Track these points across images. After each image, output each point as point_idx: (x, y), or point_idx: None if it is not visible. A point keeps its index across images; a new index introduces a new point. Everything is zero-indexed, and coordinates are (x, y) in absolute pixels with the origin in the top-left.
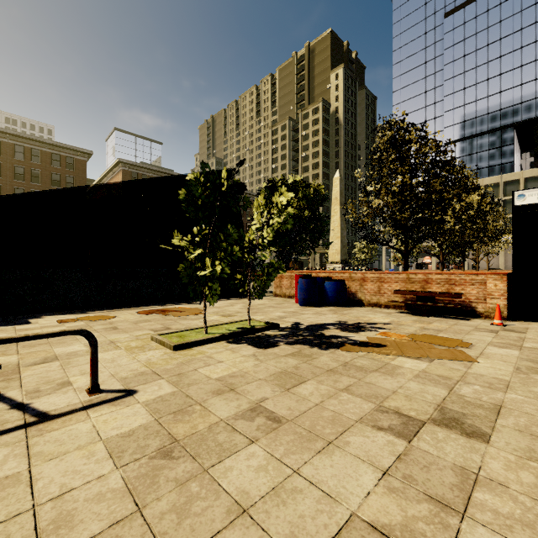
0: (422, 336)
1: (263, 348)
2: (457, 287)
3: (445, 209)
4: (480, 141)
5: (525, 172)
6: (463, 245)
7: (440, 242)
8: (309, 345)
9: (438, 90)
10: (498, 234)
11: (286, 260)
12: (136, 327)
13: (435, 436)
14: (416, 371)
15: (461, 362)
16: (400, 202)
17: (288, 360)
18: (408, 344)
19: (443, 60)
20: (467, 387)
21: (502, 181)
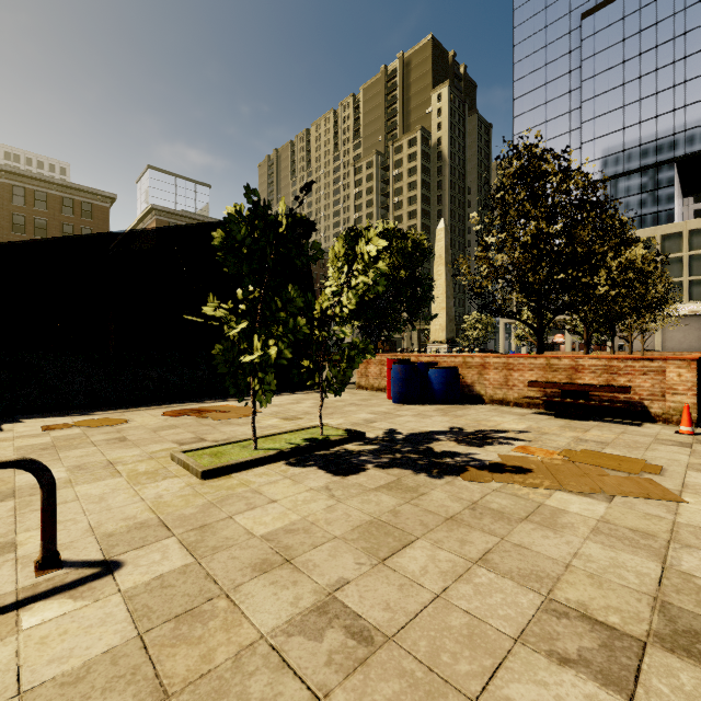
0: (582, 454)
1: (341, 475)
2: (622, 378)
3: (597, 268)
4: (629, 182)
5: (690, 223)
6: (616, 318)
7: (584, 314)
8: (413, 470)
9: (574, 114)
10: (661, 304)
11: (374, 338)
12: (154, 437)
13: (676, 683)
14: (592, 519)
15: (658, 502)
16: (532, 258)
17: (381, 497)
18: (564, 467)
19: (580, 75)
20: (689, 554)
21: (659, 234)
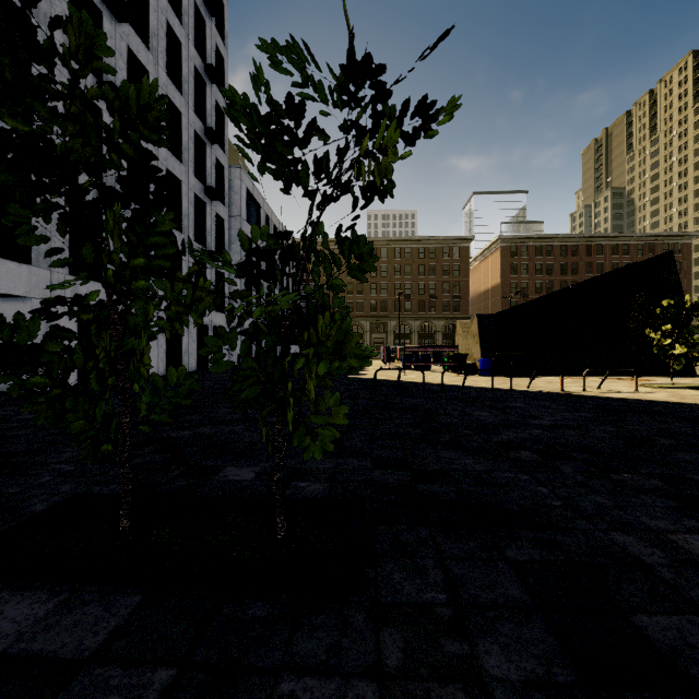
0: None
1: None
2: None
3: None
4: None
5: None
6: None
7: None
8: None
9: None
10: None
11: None
12: (614, 382)
13: None
14: None
15: None
16: None
17: None
18: None
19: None
20: None
21: None
